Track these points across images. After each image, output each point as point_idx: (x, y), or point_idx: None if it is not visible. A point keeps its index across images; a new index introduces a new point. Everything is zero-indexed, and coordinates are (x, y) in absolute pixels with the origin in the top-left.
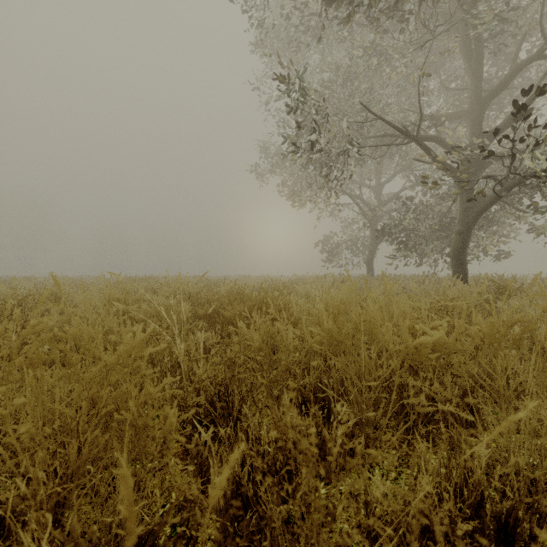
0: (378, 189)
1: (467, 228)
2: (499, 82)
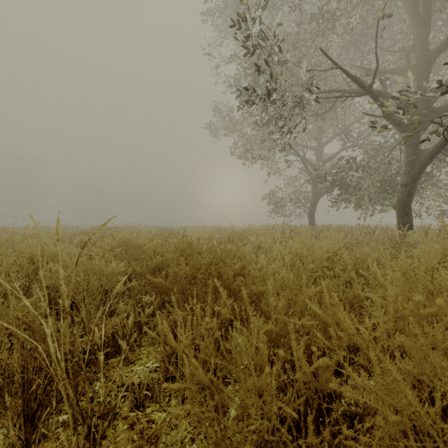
0: (319, 149)
1: (414, 180)
2: (447, 36)
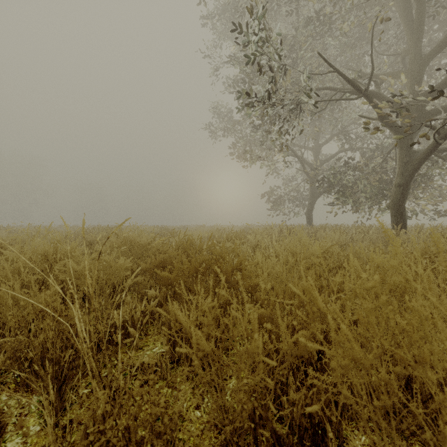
0: (316, 150)
1: (407, 181)
2: (439, 42)
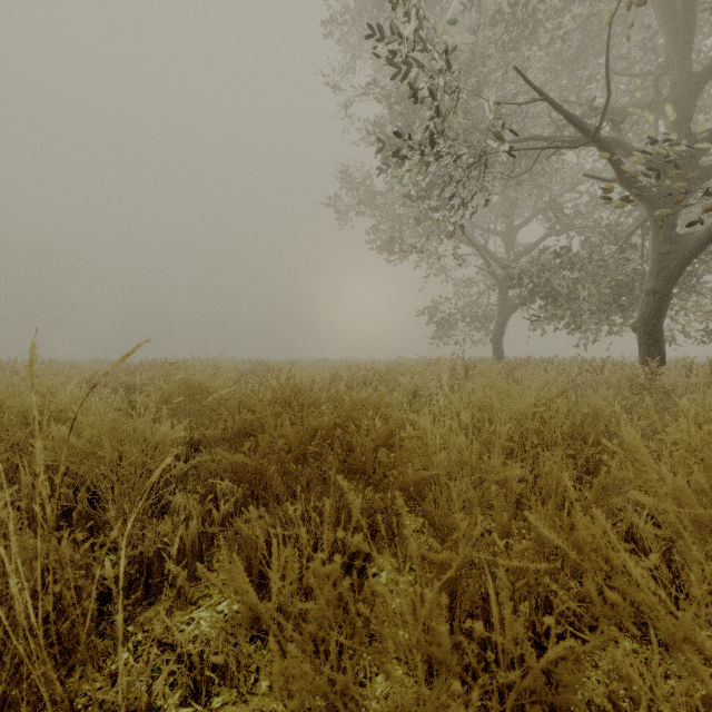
0: (509, 235)
1: (667, 285)
2: None
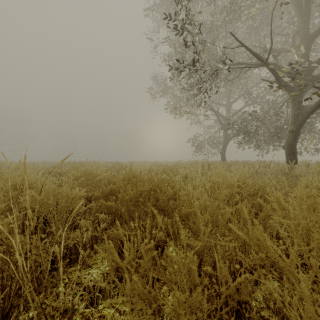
0: (228, 106)
1: (298, 128)
2: None
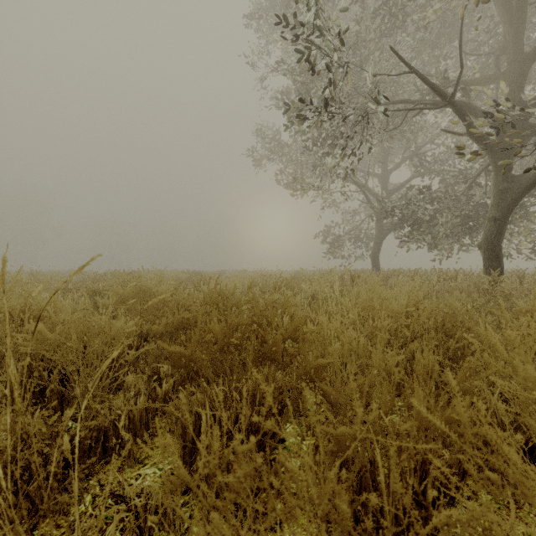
0: (384, 177)
1: (505, 214)
2: None
